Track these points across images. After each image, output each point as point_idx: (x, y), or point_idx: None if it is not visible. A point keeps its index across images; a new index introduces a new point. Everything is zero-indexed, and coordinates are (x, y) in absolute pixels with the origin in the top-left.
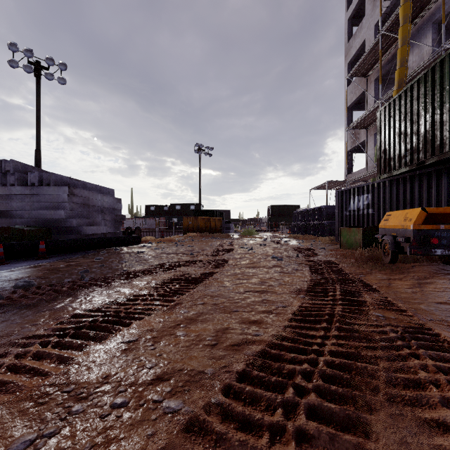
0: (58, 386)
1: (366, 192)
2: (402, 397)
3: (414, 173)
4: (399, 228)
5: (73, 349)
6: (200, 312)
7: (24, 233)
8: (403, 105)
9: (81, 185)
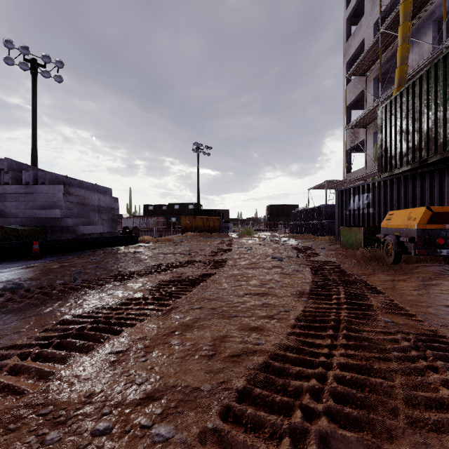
0: (34, 407)
1: (367, 191)
2: (425, 421)
3: (416, 171)
4: (403, 228)
5: (55, 362)
6: (196, 317)
7: (18, 233)
8: (405, 103)
9: (78, 184)
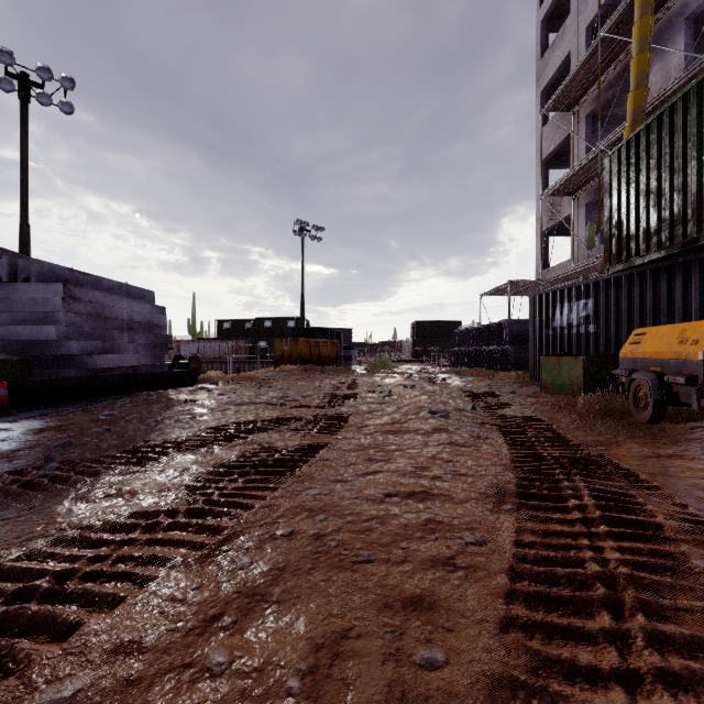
0: None
1: (584, 296)
2: None
3: (674, 261)
4: (669, 359)
5: None
6: (278, 566)
7: None
8: (656, 143)
9: (92, 282)
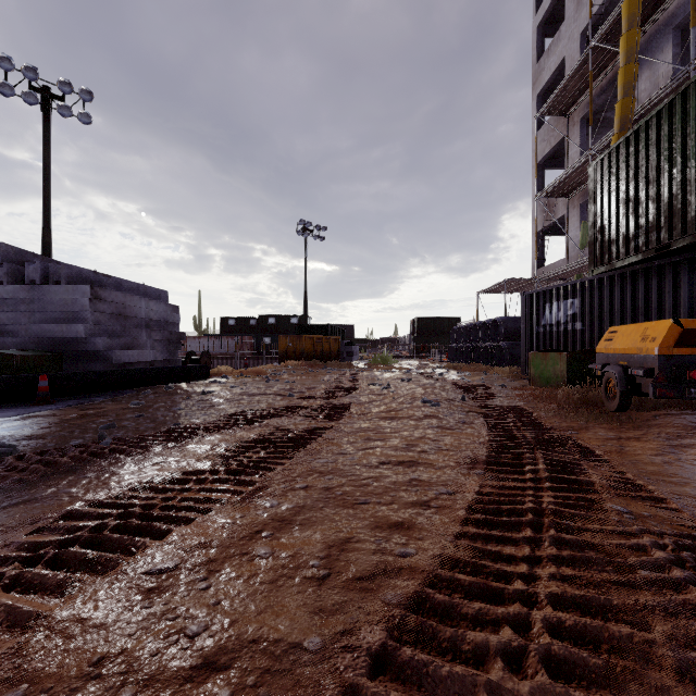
0: None
1: (571, 295)
2: None
3: (650, 264)
4: (633, 354)
5: (46, 592)
6: (299, 505)
7: (16, 362)
8: (633, 155)
9: (114, 283)
